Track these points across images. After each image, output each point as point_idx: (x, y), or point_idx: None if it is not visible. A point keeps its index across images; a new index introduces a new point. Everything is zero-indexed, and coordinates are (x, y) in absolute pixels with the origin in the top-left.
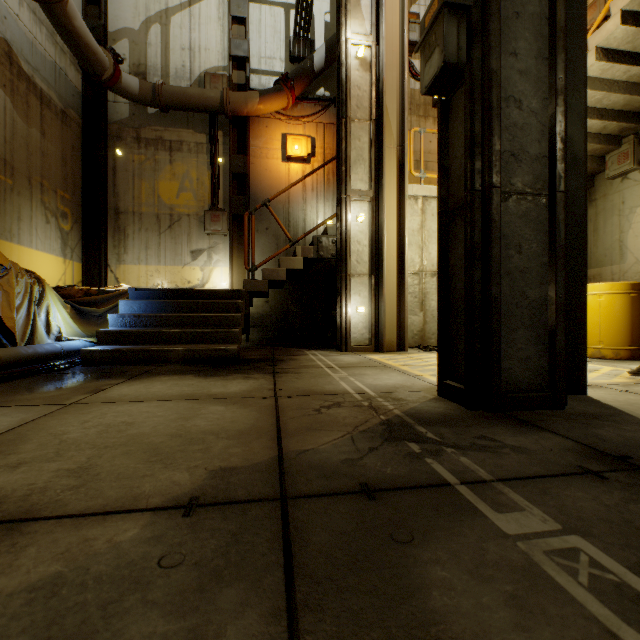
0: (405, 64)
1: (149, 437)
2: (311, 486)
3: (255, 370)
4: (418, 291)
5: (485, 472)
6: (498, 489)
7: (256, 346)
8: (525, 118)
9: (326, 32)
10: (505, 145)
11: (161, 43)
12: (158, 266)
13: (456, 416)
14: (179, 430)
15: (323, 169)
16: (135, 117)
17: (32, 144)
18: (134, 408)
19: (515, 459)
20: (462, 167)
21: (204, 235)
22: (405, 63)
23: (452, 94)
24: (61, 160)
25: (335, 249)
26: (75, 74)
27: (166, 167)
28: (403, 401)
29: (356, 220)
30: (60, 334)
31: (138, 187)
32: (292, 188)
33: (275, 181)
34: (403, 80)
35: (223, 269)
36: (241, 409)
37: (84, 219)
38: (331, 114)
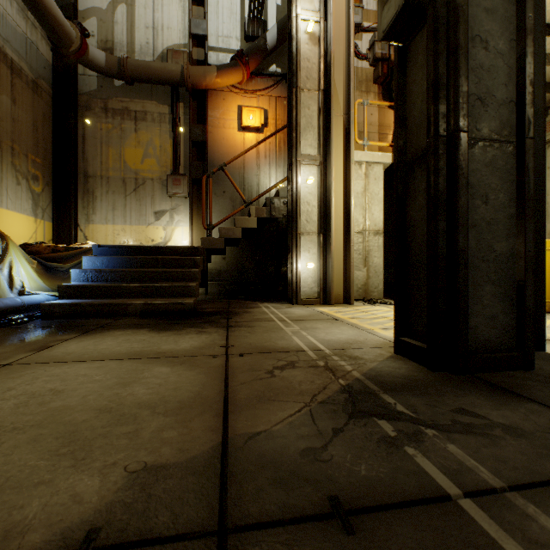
0: (351, 38)
1: (72, 413)
2: (262, 503)
3: (209, 324)
4: (362, 248)
5: (488, 472)
6: (520, 508)
7: (214, 299)
8: (492, 60)
9: (278, 14)
10: (471, 88)
11: (127, 22)
12: (124, 226)
13: (422, 380)
14: (111, 402)
15: (275, 138)
16: (103, 89)
17: (2, 110)
18: (72, 370)
19: (516, 447)
20: (422, 114)
21: (166, 197)
22: (351, 37)
23: (410, 39)
24: (32, 127)
25: (286, 210)
26: (46, 48)
27: (131, 135)
28: (360, 360)
29: (306, 182)
30: (23, 288)
31: (106, 153)
32: (247, 155)
33: (231, 149)
34: (349, 53)
35: (184, 228)
36: (188, 371)
37: (55, 182)
38: (282, 88)
